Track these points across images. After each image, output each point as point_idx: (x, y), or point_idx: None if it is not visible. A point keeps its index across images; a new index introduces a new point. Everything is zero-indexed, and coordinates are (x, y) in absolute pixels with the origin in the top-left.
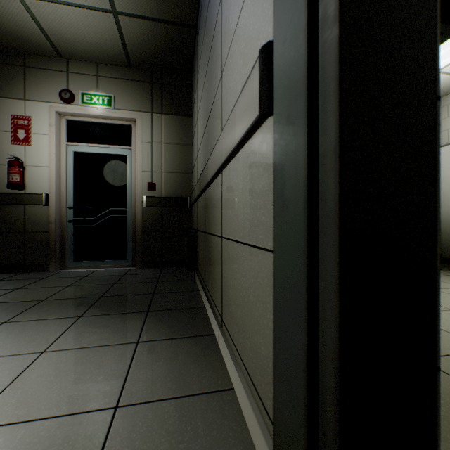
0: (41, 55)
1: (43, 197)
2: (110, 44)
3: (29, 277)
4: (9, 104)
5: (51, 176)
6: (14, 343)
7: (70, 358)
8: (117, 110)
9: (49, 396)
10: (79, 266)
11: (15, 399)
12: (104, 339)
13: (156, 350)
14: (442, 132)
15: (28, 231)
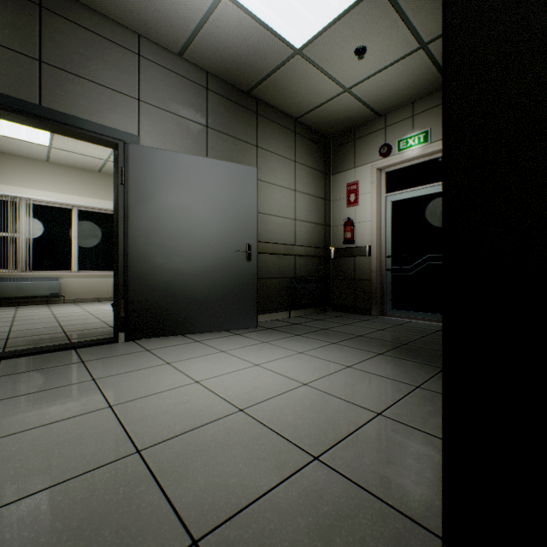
0: (365, 124)
1: (366, 249)
2: (423, 77)
3: (355, 317)
4: (344, 176)
5: (372, 229)
6: (335, 356)
7: (362, 376)
8: (434, 143)
9: (343, 389)
10: (396, 315)
11: (328, 382)
12: (390, 374)
13: (431, 398)
14: None
15: (356, 279)
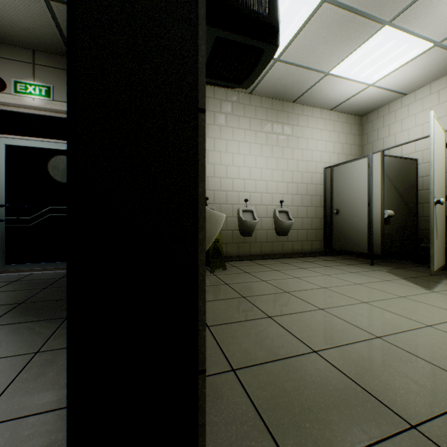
0: None
1: None
2: (45, 31)
3: None
4: None
5: None
6: None
7: None
8: (57, 102)
9: None
10: (13, 270)
11: None
12: None
13: (54, 360)
14: (379, 140)
15: None
